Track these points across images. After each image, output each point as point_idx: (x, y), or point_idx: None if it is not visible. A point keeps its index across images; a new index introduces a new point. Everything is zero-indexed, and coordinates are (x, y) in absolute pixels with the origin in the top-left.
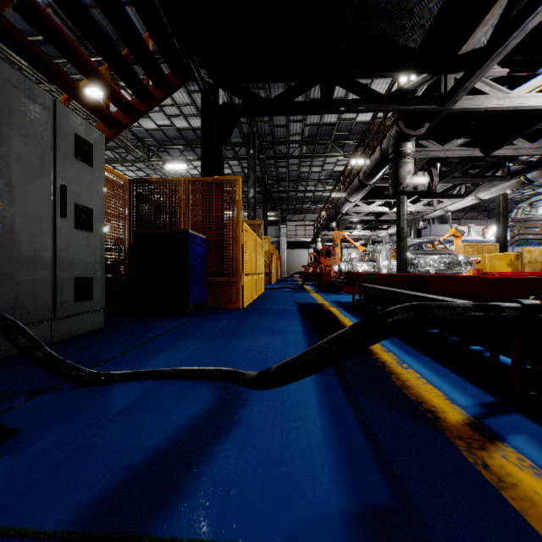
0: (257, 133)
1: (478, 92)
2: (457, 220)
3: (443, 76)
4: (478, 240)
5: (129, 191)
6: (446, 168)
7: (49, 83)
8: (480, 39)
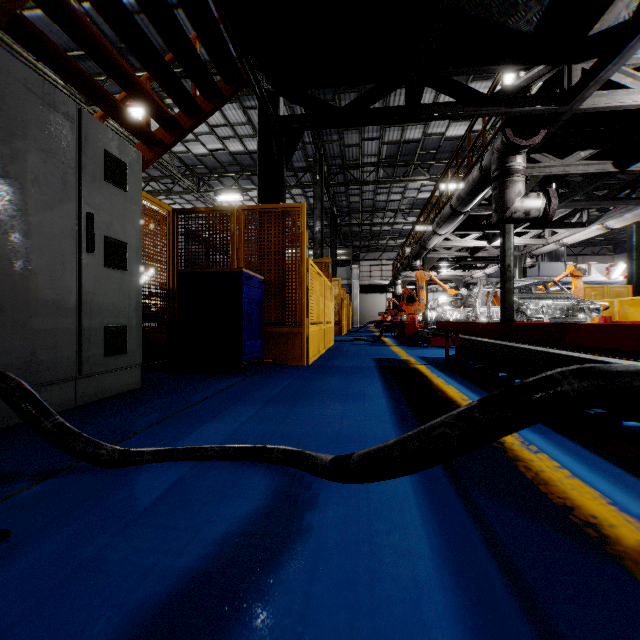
0: (325, 155)
1: (613, 86)
2: (573, 257)
3: (566, 67)
4: (601, 282)
5: (173, 224)
6: (564, 190)
7: (87, 104)
8: (618, 15)
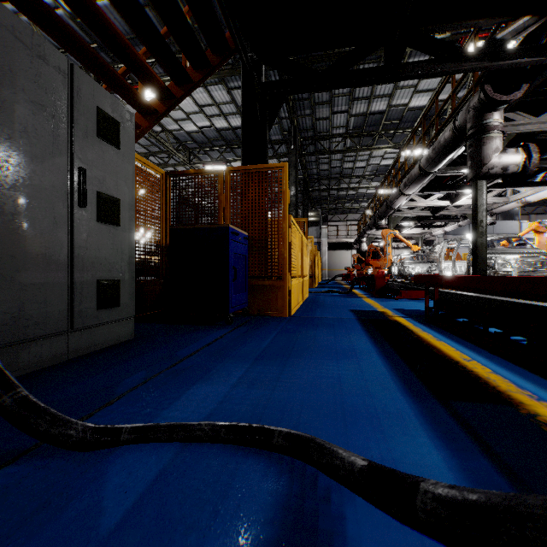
0: (298, 128)
1: None
2: (525, 215)
3: None
4: None
5: (166, 186)
6: None
7: None
8: None
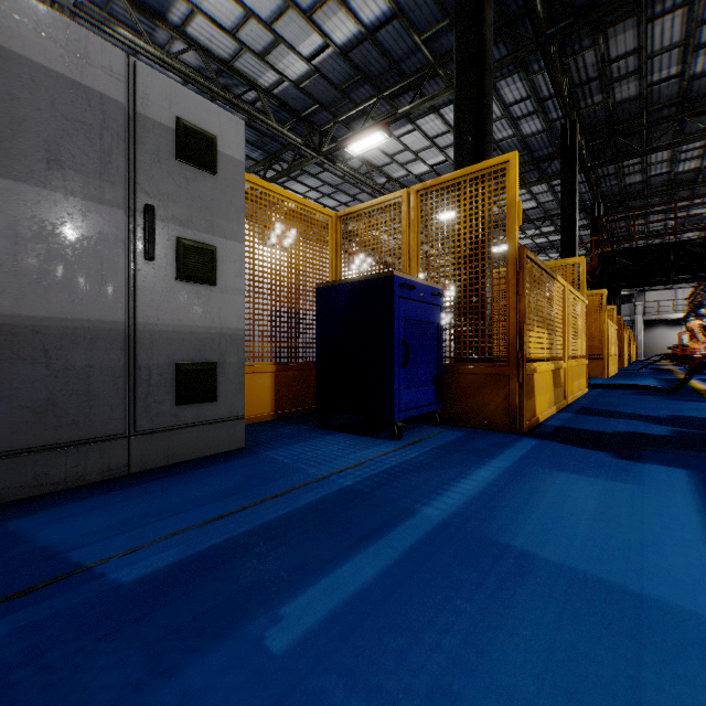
0: (612, 234)
1: None
2: None
3: None
4: None
5: None
6: None
7: None
8: None
